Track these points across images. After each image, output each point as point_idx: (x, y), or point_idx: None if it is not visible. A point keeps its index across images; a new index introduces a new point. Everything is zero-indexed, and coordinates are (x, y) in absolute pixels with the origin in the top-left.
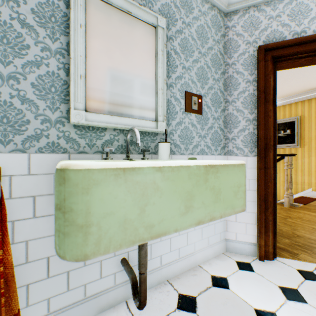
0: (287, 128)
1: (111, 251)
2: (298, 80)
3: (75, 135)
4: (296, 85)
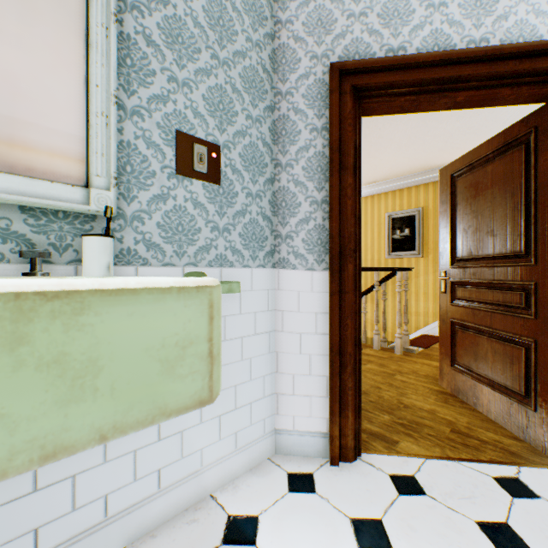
0: (405, 226)
1: None
2: (418, 149)
3: None
4: (416, 157)
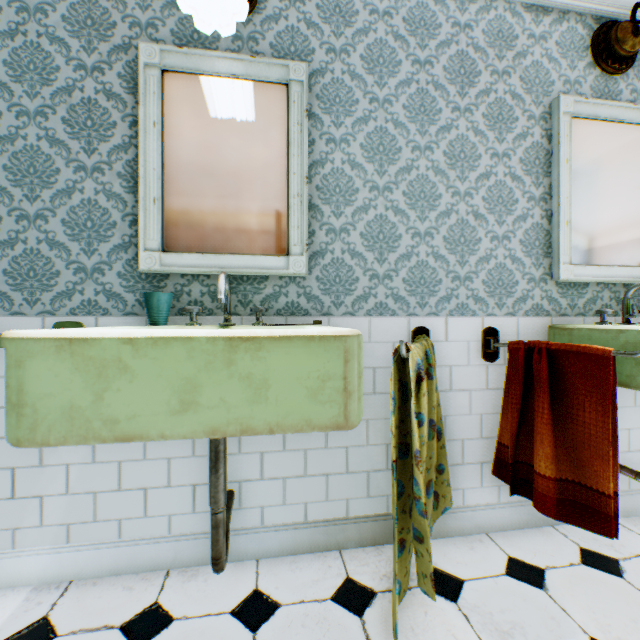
0: None
1: None
2: None
3: (555, 294)
4: None
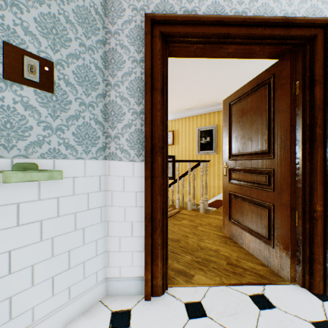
0: (207, 136)
1: None
2: (214, 90)
3: None
4: (212, 95)
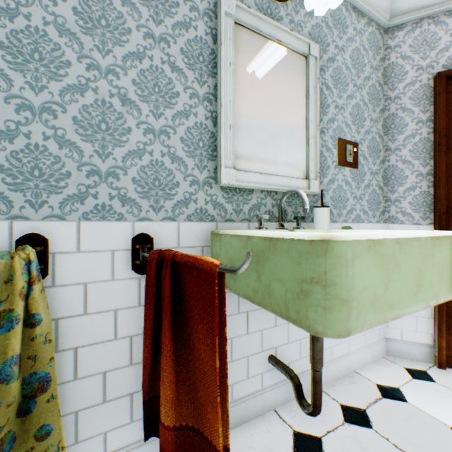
0: None
1: (364, 329)
2: None
3: (222, 198)
4: None
